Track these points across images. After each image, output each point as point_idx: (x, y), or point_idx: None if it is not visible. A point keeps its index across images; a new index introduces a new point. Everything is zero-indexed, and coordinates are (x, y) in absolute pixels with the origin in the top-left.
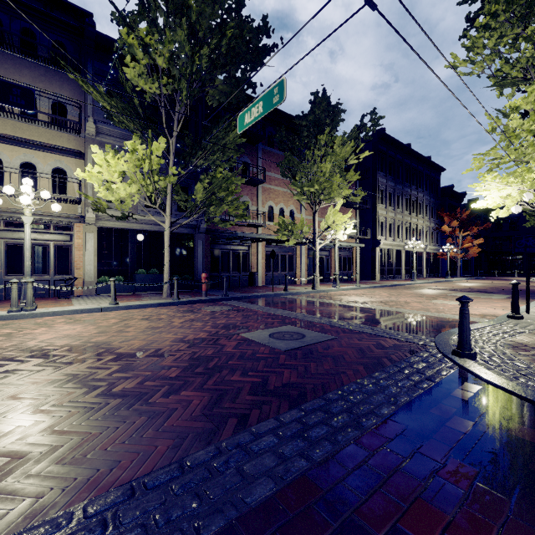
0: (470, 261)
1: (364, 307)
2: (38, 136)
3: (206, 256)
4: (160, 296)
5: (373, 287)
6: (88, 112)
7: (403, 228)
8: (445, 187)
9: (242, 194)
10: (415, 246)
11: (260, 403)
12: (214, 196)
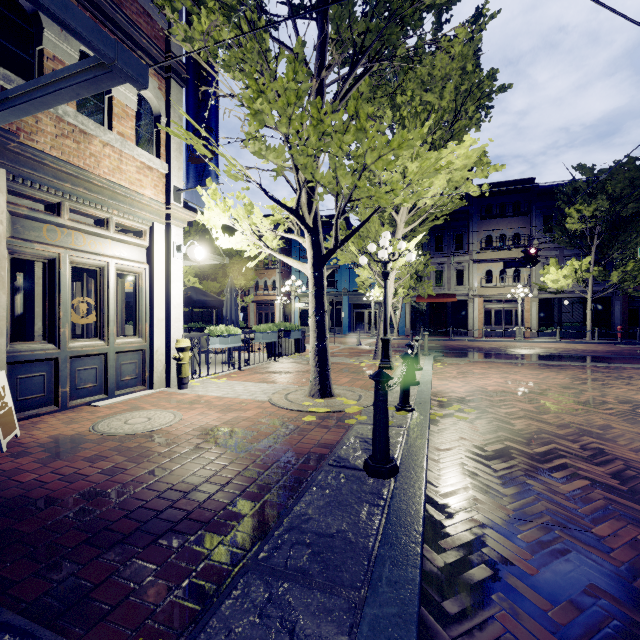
0: None
1: None
2: (506, 255)
3: (623, 313)
4: (583, 339)
5: None
6: (532, 234)
7: None
8: None
9: None
10: None
11: (629, 355)
12: (627, 275)
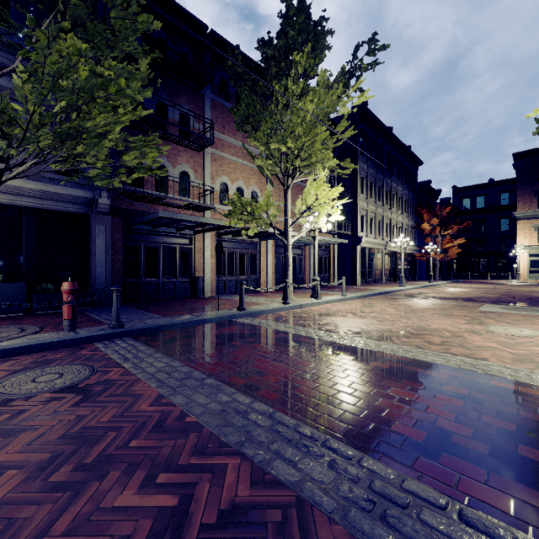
0: (442, 263)
1: (400, 355)
2: None
3: (114, 251)
4: None
5: (363, 296)
6: None
7: (384, 224)
8: (423, 182)
9: (180, 160)
10: (403, 244)
11: None
12: None
